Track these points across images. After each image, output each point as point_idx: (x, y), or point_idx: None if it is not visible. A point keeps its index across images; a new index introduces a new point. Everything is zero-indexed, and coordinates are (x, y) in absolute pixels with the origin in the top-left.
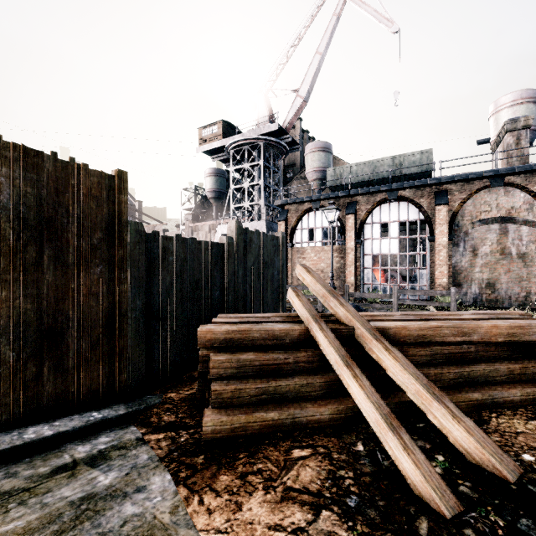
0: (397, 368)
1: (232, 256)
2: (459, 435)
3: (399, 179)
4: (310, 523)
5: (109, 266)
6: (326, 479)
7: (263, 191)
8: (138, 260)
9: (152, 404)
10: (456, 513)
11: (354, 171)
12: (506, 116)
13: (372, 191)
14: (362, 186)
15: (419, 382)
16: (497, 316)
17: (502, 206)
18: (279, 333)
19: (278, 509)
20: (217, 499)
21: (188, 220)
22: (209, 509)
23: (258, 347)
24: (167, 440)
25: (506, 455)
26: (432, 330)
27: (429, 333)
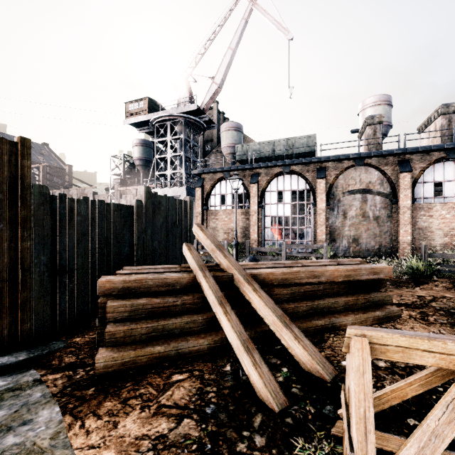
0: (261, 304)
1: (141, 217)
2: (299, 351)
3: (291, 157)
4: (171, 430)
5: (10, 225)
6: (194, 395)
7: (184, 161)
8: (43, 219)
9: (55, 348)
10: (283, 408)
11: (257, 148)
12: (370, 113)
13: (270, 165)
14: (263, 161)
15: (275, 314)
16: (342, 263)
17: (363, 181)
18: (171, 281)
19: (148, 423)
20: (97, 422)
21: (116, 184)
22: (88, 431)
23: (153, 294)
24: (63, 378)
25: (328, 362)
26: (292, 274)
27: (290, 277)
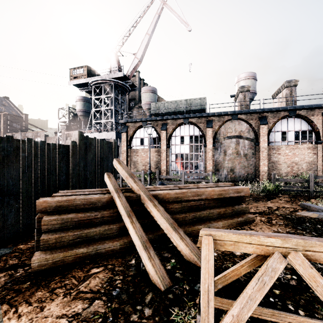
0: (158, 215)
1: (75, 153)
2: (183, 247)
3: (189, 112)
4: (85, 309)
5: None
6: (105, 282)
7: (114, 113)
8: None
9: (2, 254)
10: (167, 287)
11: (166, 105)
12: (242, 84)
13: (175, 118)
14: (170, 114)
15: (168, 222)
16: (218, 186)
17: (237, 130)
18: (94, 200)
19: (68, 305)
20: (28, 307)
21: (63, 129)
22: (20, 315)
23: (80, 210)
24: (6, 276)
25: None
26: (182, 194)
27: (181, 196)
